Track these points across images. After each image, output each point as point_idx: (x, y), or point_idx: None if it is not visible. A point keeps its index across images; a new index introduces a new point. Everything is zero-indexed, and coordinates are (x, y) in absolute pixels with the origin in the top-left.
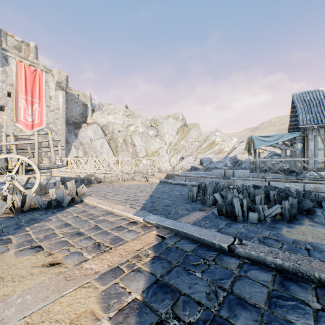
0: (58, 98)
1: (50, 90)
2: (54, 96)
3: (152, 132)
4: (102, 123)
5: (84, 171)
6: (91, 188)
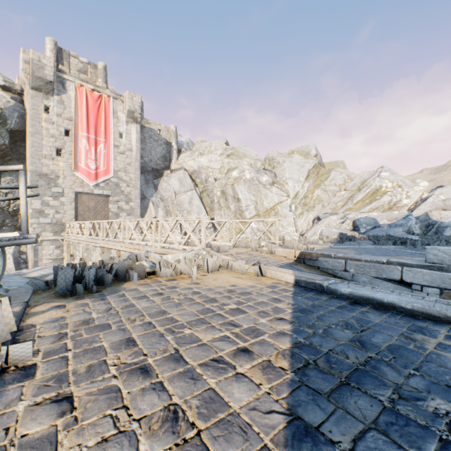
0: (130, 134)
1: (120, 124)
2: (124, 132)
3: (266, 178)
4: (191, 168)
5: (146, 242)
6: (102, 304)
